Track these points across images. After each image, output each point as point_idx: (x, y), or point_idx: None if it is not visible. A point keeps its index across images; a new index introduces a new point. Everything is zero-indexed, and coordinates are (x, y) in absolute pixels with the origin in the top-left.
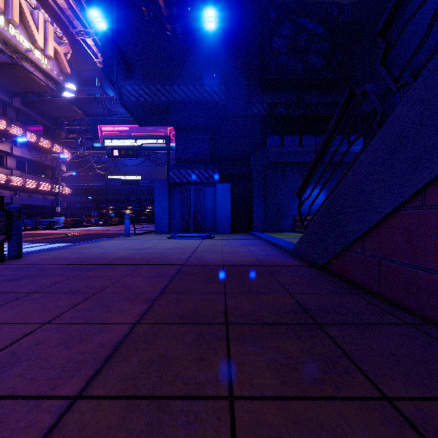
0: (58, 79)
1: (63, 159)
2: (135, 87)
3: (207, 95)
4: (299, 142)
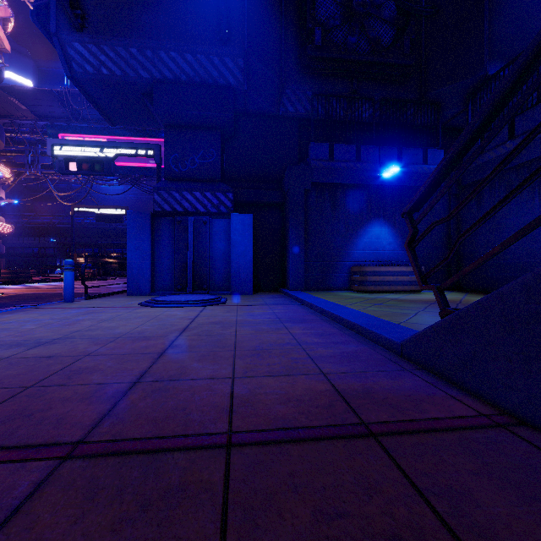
0: None
1: (1, 180)
2: (91, 47)
3: (216, 73)
4: (356, 154)
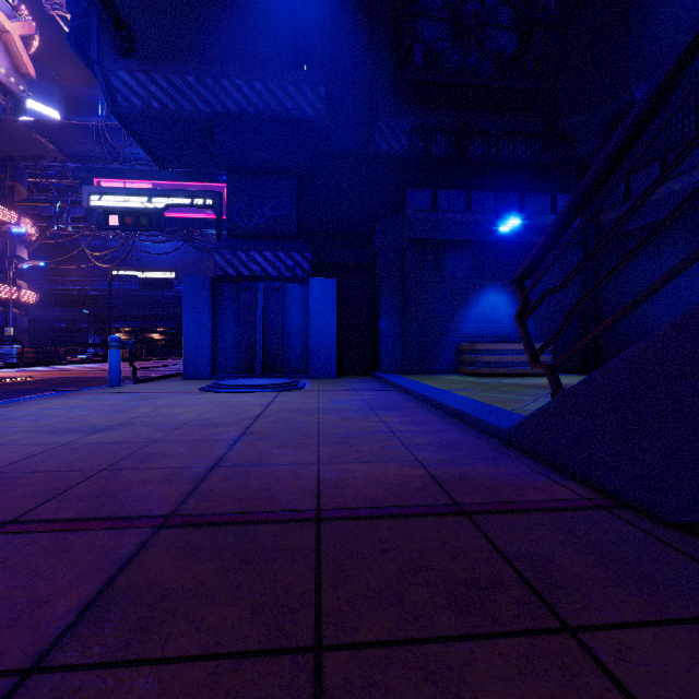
0: (9, 83)
1: (23, 236)
2: (139, 76)
3: (291, 104)
4: (466, 203)
